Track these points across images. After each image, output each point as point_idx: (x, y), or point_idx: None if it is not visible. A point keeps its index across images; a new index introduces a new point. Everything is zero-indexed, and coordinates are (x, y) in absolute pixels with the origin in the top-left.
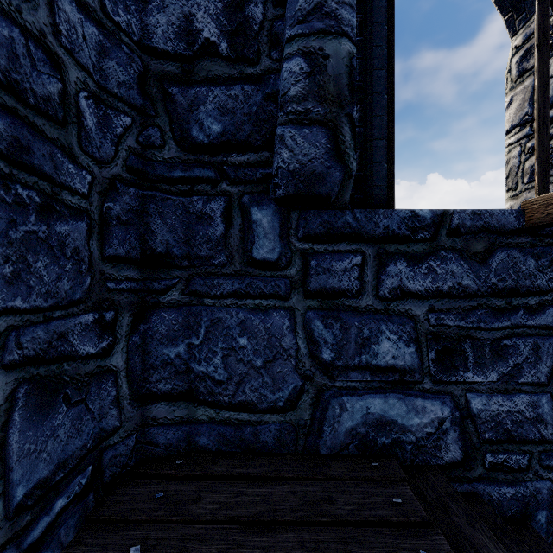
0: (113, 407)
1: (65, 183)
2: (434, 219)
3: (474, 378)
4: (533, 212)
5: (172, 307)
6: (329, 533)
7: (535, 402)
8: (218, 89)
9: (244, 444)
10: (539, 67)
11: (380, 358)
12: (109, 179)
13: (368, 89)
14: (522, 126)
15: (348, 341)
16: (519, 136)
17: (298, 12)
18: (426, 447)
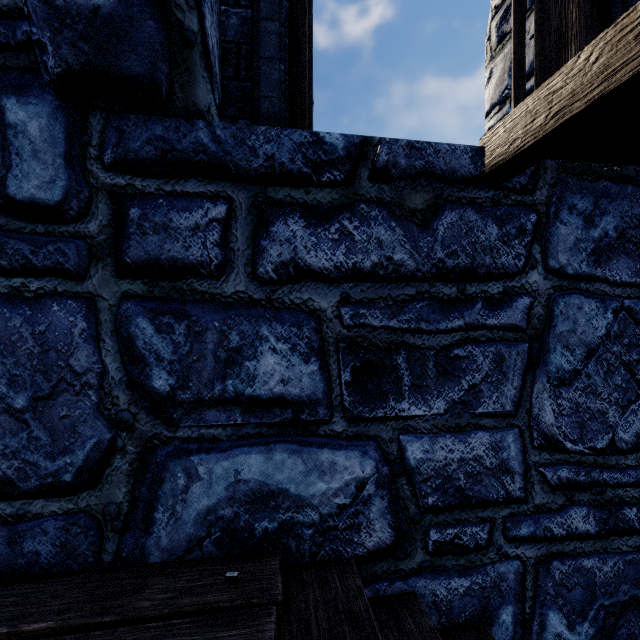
0: None
1: None
2: (349, 151)
3: (412, 411)
4: (494, 148)
5: None
6: None
7: (498, 442)
8: None
9: None
10: None
11: (259, 383)
12: None
13: None
14: (502, 104)
15: (202, 356)
16: (499, 117)
17: None
18: (337, 529)
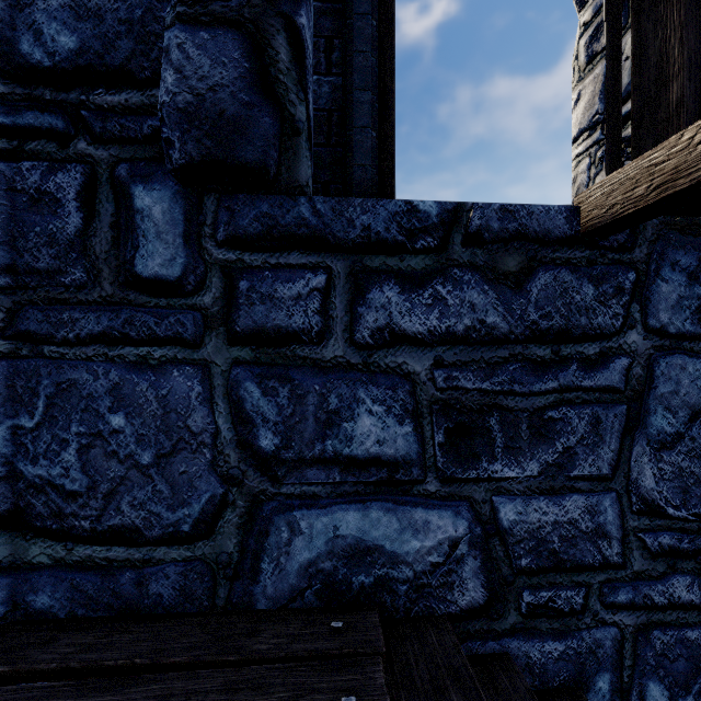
0: None
1: None
2: (442, 217)
3: (505, 473)
4: (590, 209)
5: None
6: None
7: (594, 506)
8: None
9: (120, 602)
10: (608, 27)
11: (357, 443)
12: None
13: (347, 10)
14: (592, 130)
15: (303, 417)
16: (588, 144)
17: None
18: (430, 586)
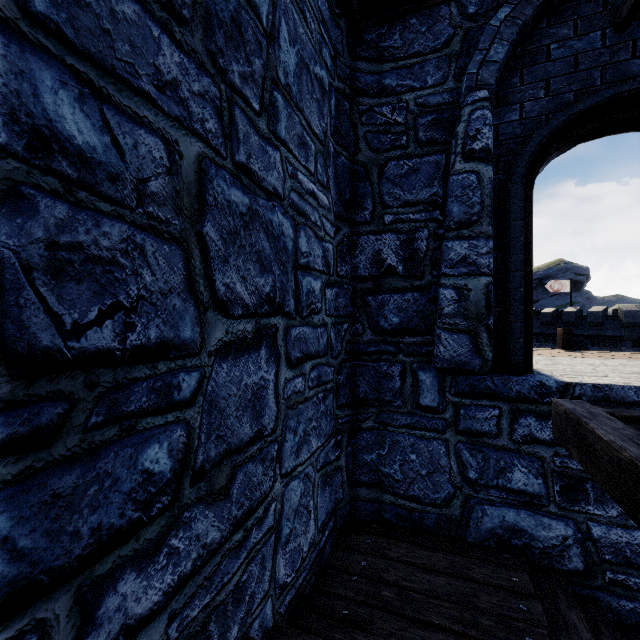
0: (340, 487)
1: (327, 380)
2: (558, 389)
3: (595, 511)
4: None
5: (368, 430)
6: (466, 584)
7: None
8: (396, 295)
9: (414, 523)
10: None
11: (513, 483)
12: (339, 363)
13: (507, 284)
14: None
15: (488, 468)
16: None
17: (450, 261)
18: (552, 554)
